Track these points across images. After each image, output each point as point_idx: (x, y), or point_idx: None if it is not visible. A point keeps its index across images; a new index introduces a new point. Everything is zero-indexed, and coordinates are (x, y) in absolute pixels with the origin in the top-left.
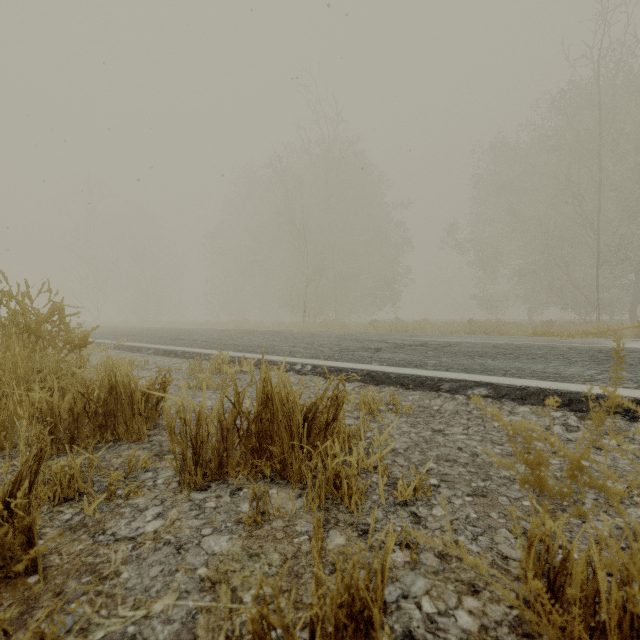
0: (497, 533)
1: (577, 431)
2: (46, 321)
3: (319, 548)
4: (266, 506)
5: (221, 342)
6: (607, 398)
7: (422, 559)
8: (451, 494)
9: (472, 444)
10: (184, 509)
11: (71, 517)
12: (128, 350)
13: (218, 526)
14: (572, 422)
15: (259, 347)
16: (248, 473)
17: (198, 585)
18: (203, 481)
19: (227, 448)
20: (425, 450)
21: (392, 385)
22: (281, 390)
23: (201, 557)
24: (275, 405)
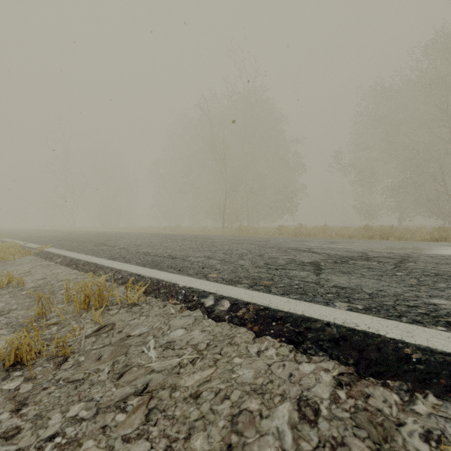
0: None
1: None
2: None
3: None
4: None
5: (136, 249)
6: None
7: None
8: None
9: None
10: None
11: None
12: (43, 257)
13: None
14: None
15: (169, 258)
16: None
17: None
18: None
19: None
20: None
21: (426, 388)
22: None
23: None
24: None
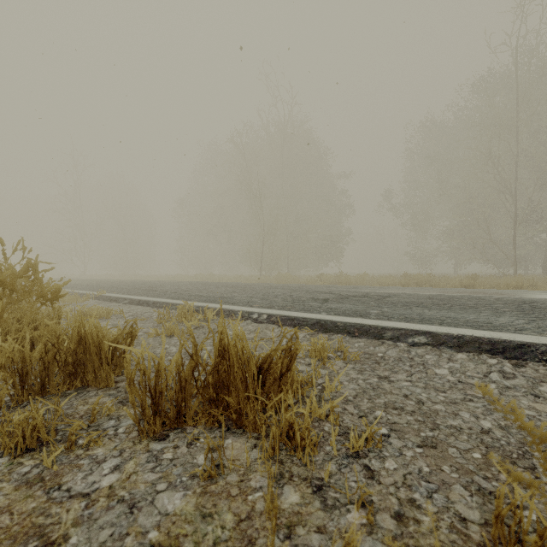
0: (452, 490)
1: (514, 378)
2: (21, 276)
3: (273, 527)
4: (221, 460)
5: (188, 293)
6: (538, 346)
7: (378, 521)
8: (402, 445)
9: (417, 391)
10: (141, 461)
11: (30, 470)
12: (107, 300)
13: (173, 481)
14: (508, 369)
15: (221, 298)
16: (206, 421)
17: None
18: (162, 430)
19: (185, 398)
20: (373, 397)
21: (339, 333)
22: (237, 343)
23: (153, 518)
24: (231, 357)
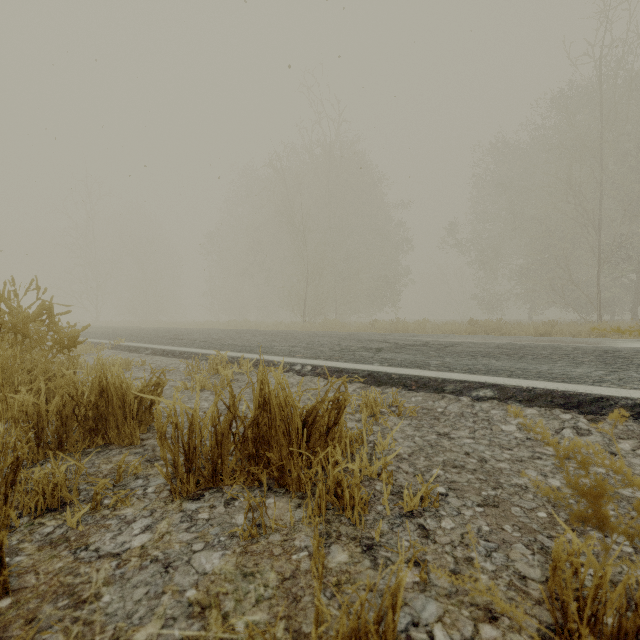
0: (512, 549)
1: (588, 435)
2: (34, 320)
3: (320, 574)
4: (262, 518)
5: (220, 342)
6: (618, 400)
7: (432, 579)
8: (460, 504)
9: (480, 449)
10: (175, 521)
11: (53, 530)
12: (126, 350)
13: (210, 540)
14: (583, 425)
15: (258, 347)
16: (244, 480)
17: (186, 610)
18: (196, 489)
19: (222, 454)
20: (431, 455)
21: (394, 386)
22: (279, 393)
23: (191, 577)
24: (273, 409)
